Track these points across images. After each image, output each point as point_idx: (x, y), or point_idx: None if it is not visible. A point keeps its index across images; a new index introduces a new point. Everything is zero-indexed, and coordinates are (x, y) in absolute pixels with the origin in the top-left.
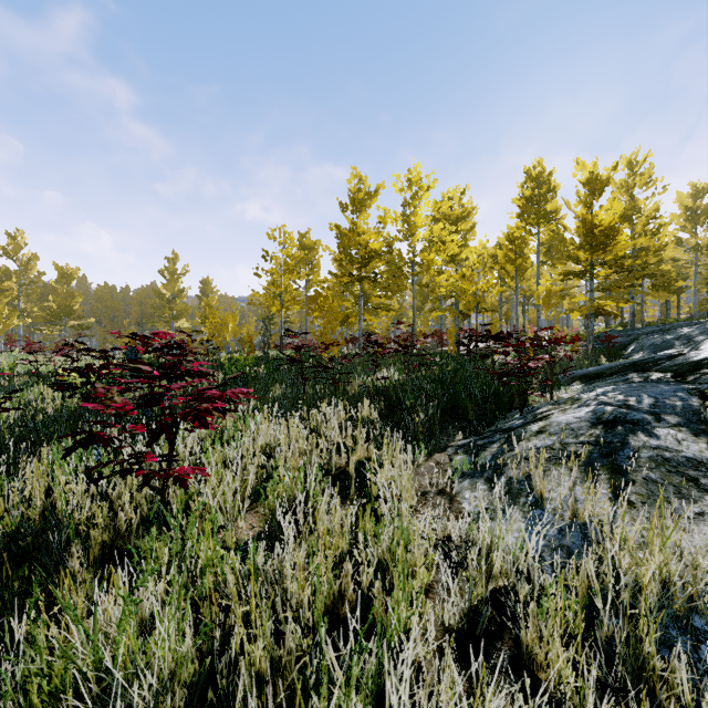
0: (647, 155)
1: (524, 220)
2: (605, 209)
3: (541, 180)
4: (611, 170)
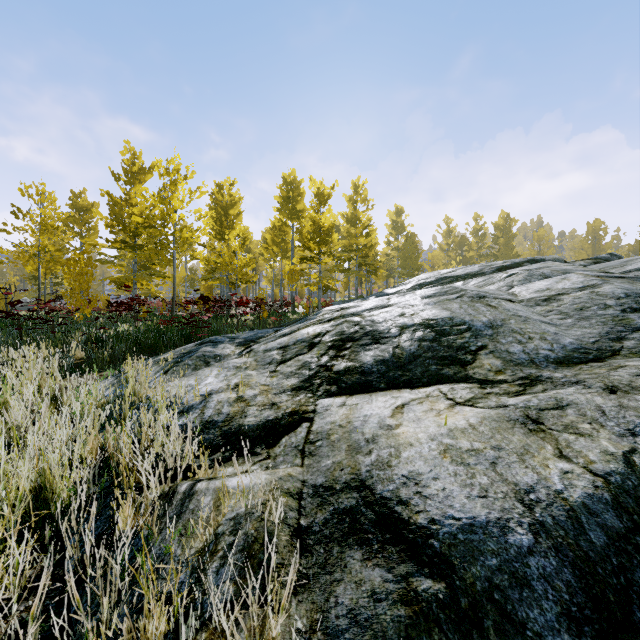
0: (365, 182)
1: (282, 214)
2: (341, 214)
3: (294, 186)
4: (330, 189)
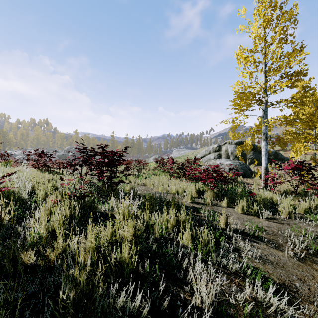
0: None
1: None
2: None
3: None
4: None
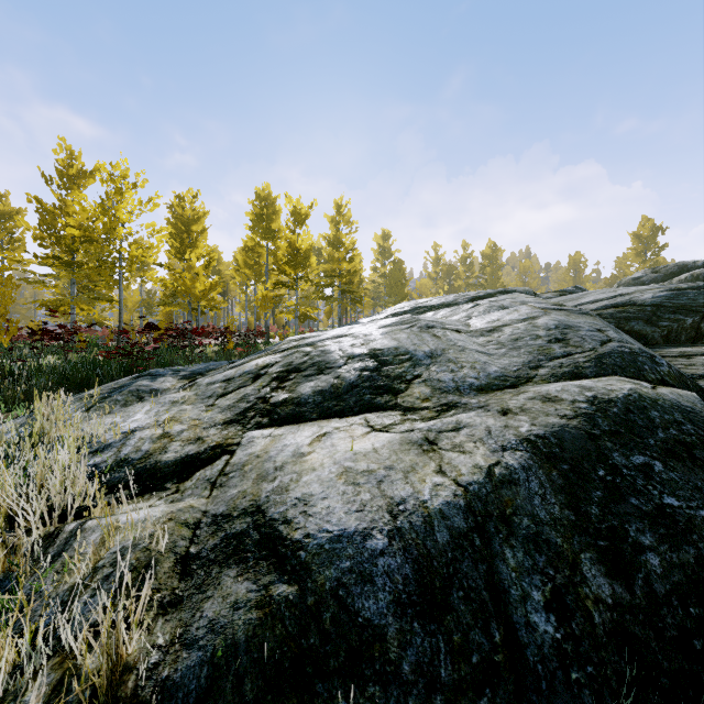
0: (348, 202)
1: (255, 233)
2: (323, 236)
3: (269, 202)
4: (308, 208)
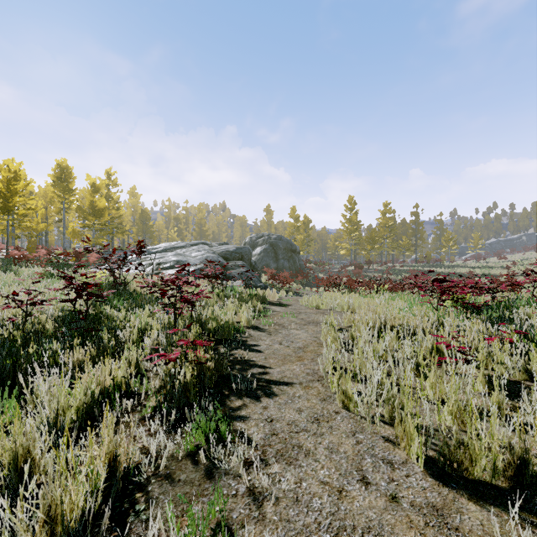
0: (115, 172)
1: (57, 189)
2: None
3: (66, 171)
4: (102, 185)
